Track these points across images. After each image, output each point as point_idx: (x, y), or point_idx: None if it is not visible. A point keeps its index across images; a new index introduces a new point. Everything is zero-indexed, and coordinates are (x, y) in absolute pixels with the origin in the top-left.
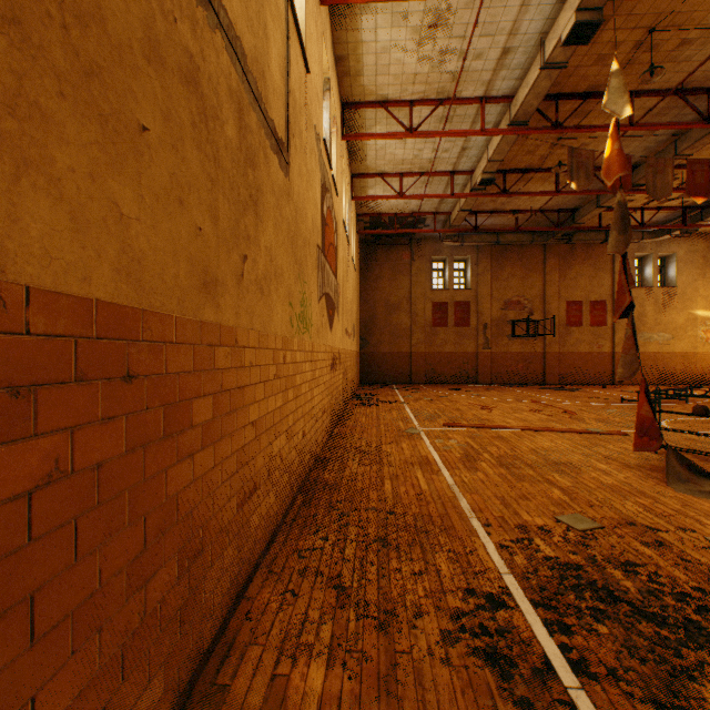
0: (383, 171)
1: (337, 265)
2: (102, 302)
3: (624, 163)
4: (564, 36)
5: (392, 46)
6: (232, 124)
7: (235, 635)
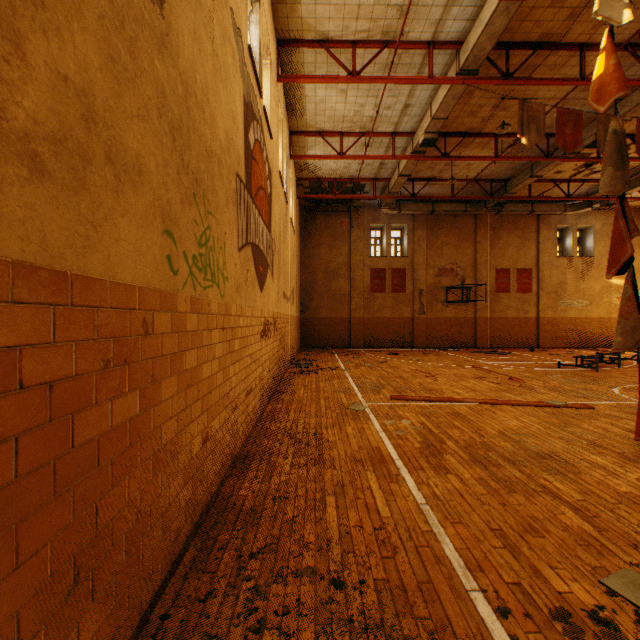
0: (323, 129)
1: (271, 218)
2: None
3: (623, 80)
4: None
5: None
6: None
7: None
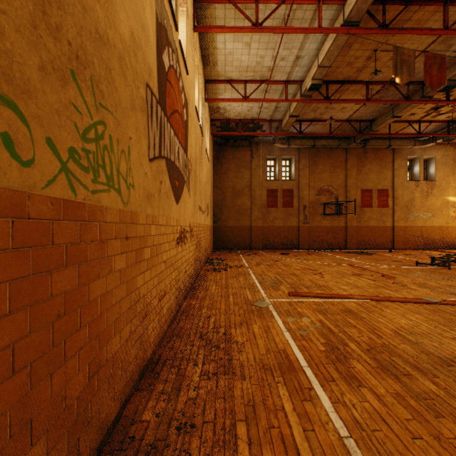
0: (231, 78)
1: (188, 142)
2: None
3: None
4: None
5: None
6: None
7: None
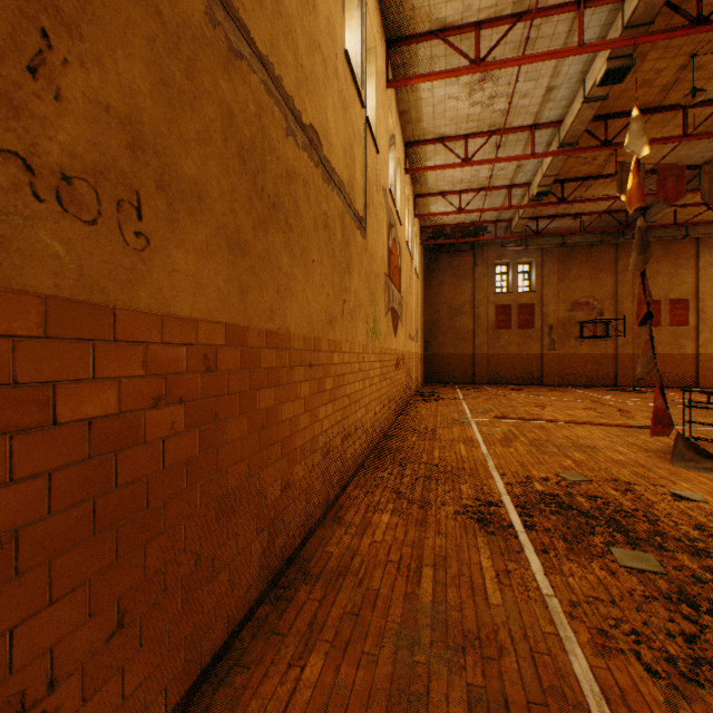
0: (443, 190)
1: (401, 282)
2: (305, 336)
3: (641, 195)
4: (598, 79)
5: (446, 98)
6: (339, 231)
7: (342, 503)
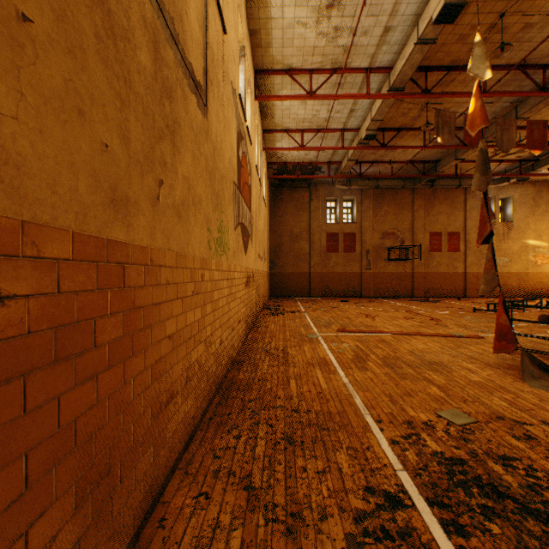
0: (288, 127)
1: (251, 201)
2: None
3: (485, 117)
4: (434, 15)
5: (295, 22)
6: (146, 52)
7: (147, 546)
